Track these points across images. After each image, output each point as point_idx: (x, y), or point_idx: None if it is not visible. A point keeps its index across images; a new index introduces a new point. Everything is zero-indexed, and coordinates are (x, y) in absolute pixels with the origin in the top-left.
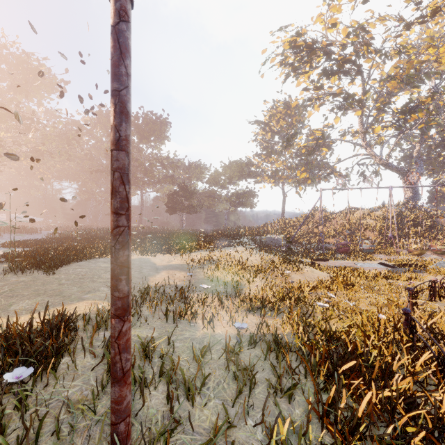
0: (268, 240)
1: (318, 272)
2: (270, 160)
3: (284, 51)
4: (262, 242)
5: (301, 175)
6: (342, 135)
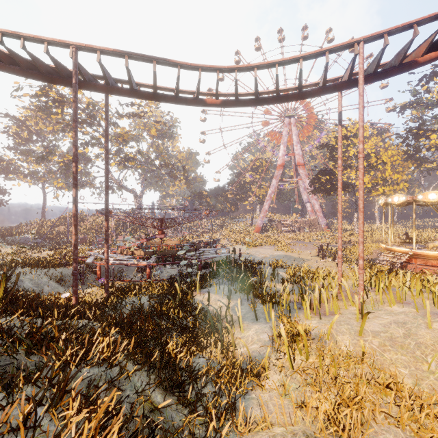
0: (22, 240)
1: (52, 253)
2: (27, 160)
3: (37, 94)
4: (15, 241)
5: (58, 184)
6: (96, 157)
